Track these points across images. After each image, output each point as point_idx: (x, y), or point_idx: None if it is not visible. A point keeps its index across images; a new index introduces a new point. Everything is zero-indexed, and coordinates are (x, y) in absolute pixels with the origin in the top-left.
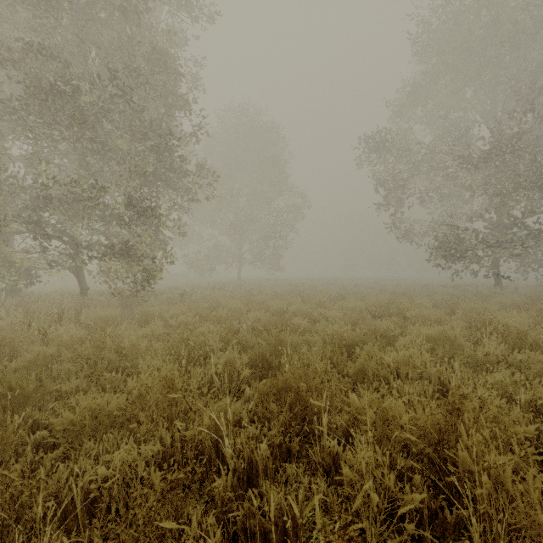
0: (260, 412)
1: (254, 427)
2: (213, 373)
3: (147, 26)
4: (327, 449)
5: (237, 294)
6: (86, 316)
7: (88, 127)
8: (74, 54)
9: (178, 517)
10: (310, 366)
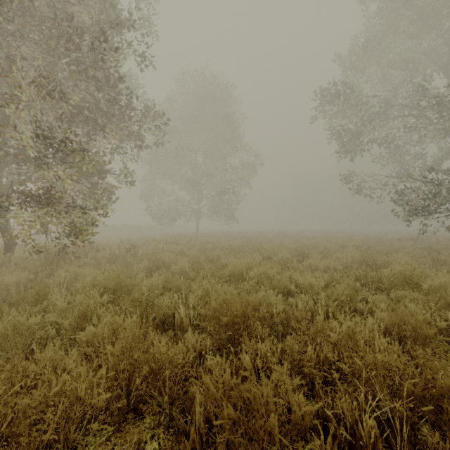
0: None
1: None
2: None
3: None
4: None
5: (191, 248)
6: None
7: None
8: None
9: None
10: None
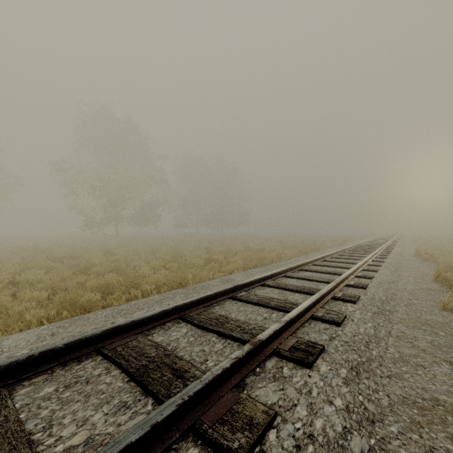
0: None
1: None
2: None
3: None
4: None
5: None
6: None
7: None
8: None
9: None
10: None
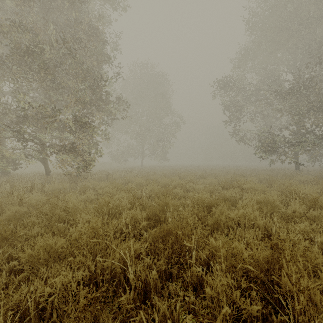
0: (152, 249)
1: (148, 258)
2: (124, 224)
3: (85, 12)
4: (195, 273)
5: (141, 175)
6: (48, 188)
7: (49, 73)
8: (41, 29)
9: (96, 321)
10: (184, 219)
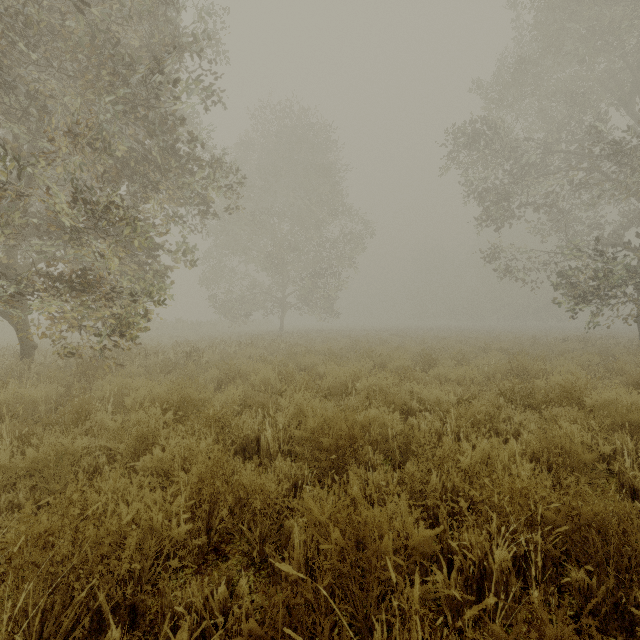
0: None
1: None
2: None
3: None
4: None
5: (275, 352)
6: None
7: None
8: None
9: None
10: None
